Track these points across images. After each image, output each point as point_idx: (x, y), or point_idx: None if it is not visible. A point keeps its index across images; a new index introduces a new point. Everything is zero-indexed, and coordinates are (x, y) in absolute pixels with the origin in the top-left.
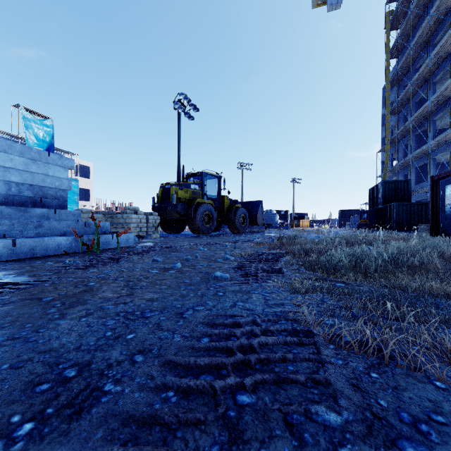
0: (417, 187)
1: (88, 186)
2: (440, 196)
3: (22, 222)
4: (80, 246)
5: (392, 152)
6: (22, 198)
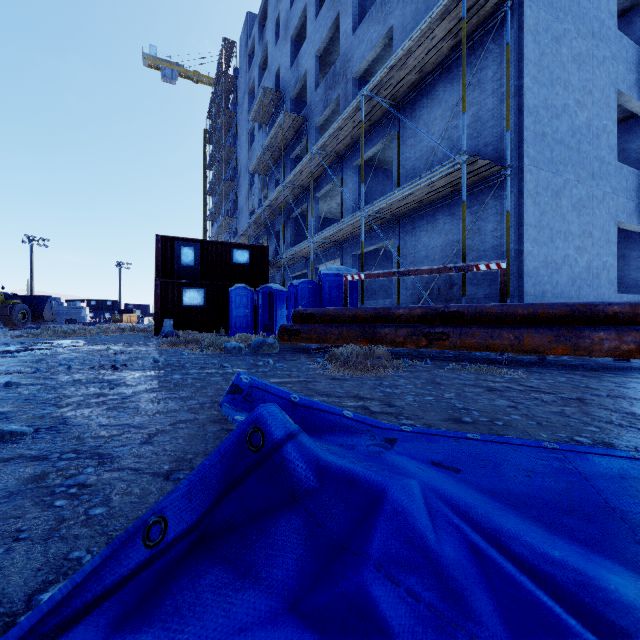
0: None
1: None
2: None
3: None
4: None
5: None
6: None
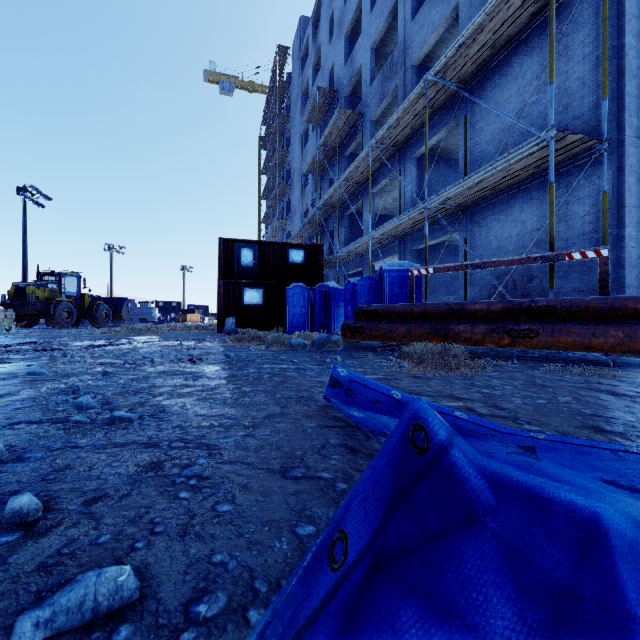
0: None
1: None
2: None
3: None
4: None
5: None
6: None
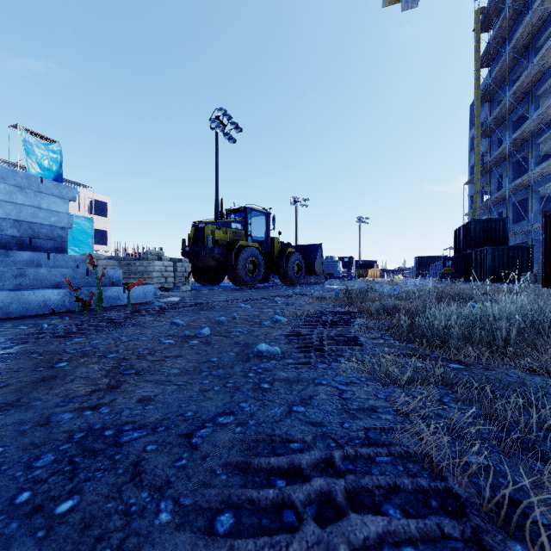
0: (515, 228)
1: (105, 226)
2: None
3: None
4: (77, 302)
5: (483, 184)
6: (4, 238)
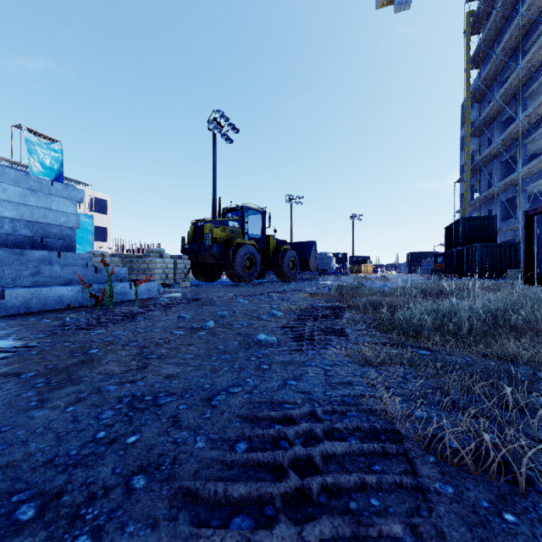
0: (503, 225)
1: (105, 223)
2: (536, 235)
3: (15, 268)
4: (89, 298)
5: (473, 182)
6: (18, 238)
